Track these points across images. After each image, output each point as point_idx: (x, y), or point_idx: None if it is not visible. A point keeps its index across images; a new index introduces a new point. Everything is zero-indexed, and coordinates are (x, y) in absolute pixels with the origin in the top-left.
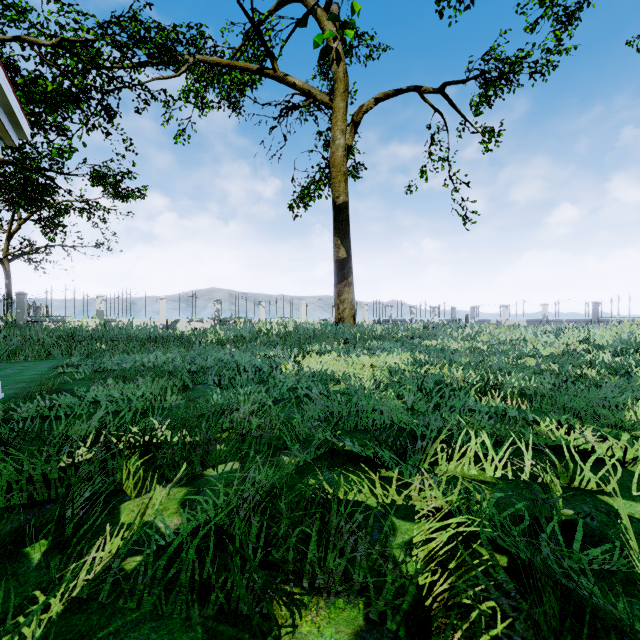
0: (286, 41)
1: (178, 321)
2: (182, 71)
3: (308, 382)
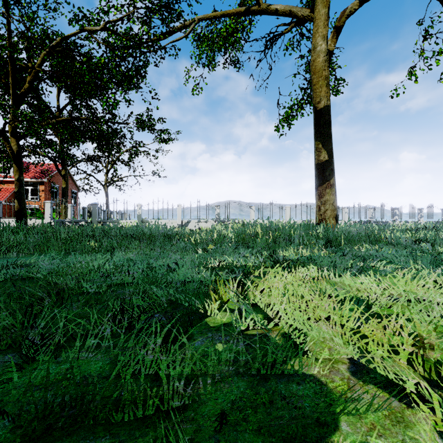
0: None
1: (189, 222)
2: (189, 31)
3: None
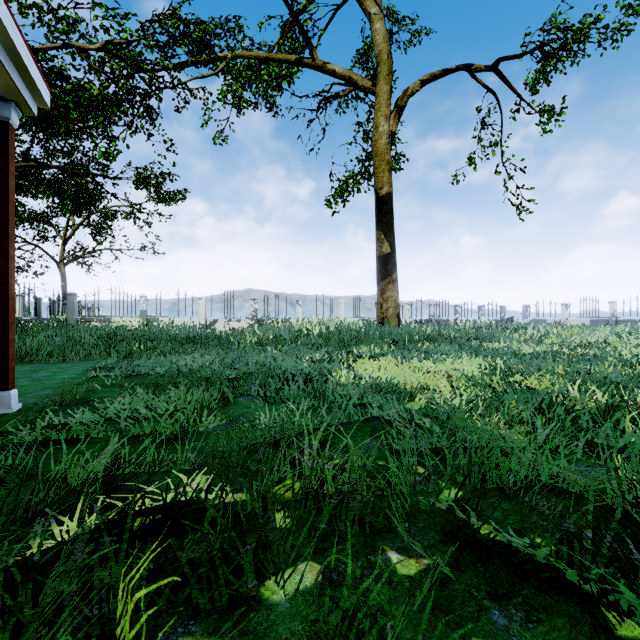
0: (324, 30)
1: (217, 321)
2: (220, 68)
3: (376, 398)
